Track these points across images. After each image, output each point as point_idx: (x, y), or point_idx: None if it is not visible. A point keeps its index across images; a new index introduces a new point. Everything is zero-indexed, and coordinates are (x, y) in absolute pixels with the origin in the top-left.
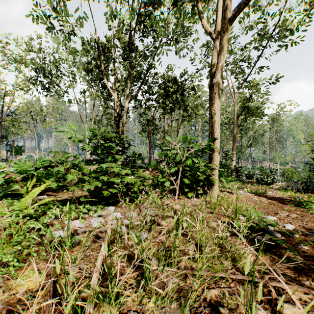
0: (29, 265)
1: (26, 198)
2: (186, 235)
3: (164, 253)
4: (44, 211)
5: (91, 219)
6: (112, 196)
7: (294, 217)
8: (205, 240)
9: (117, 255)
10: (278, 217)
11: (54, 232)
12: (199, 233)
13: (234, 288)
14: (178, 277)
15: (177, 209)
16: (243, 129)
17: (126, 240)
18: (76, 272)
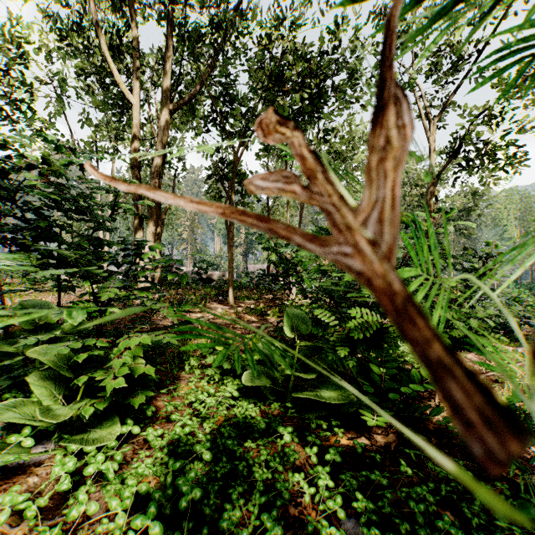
0: None
1: None
2: None
3: None
4: None
5: None
6: None
7: None
8: None
9: None
10: None
11: None
12: None
13: None
14: None
15: None
16: None
17: None
18: None
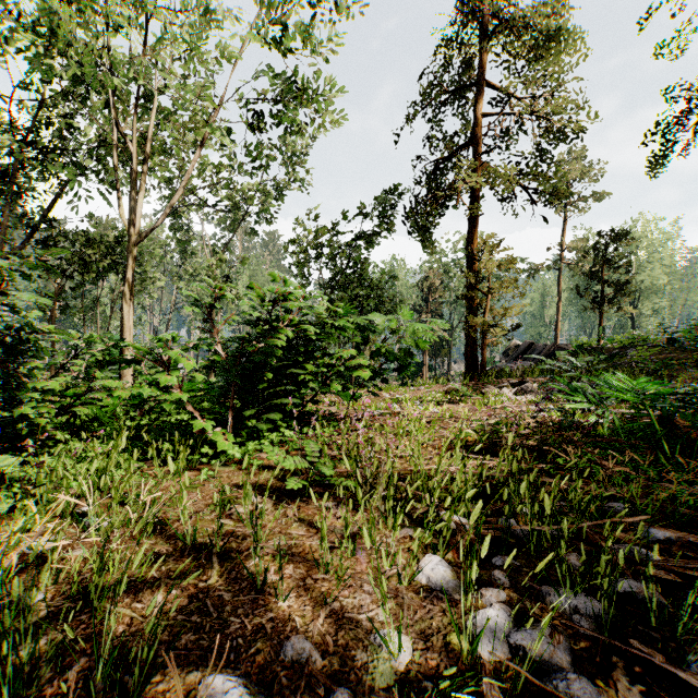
0: None
1: None
2: None
3: None
4: None
5: None
6: None
7: None
8: None
9: None
10: None
11: None
12: None
13: None
14: None
15: None
16: None
17: None
18: None
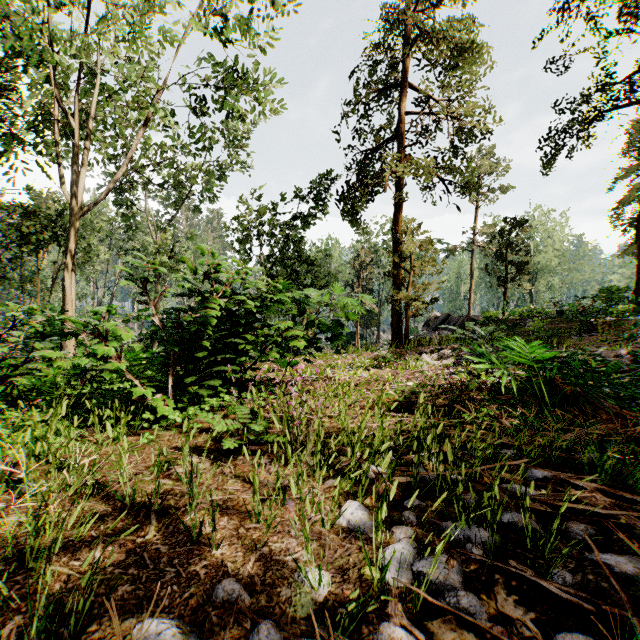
0: None
1: None
2: None
3: None
4: None
5: None
6: None
7: None
8: None
9: None
10: None
11: None
12: None
13: None
14: None
15: None
16: None
17: None
18: None
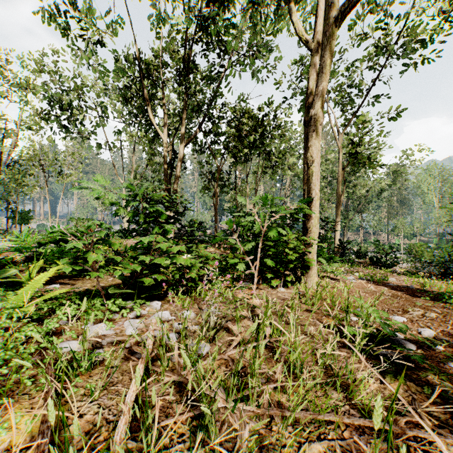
0: (19, 400)
1: (25, 290)
2: (270, 348)
3: (236, 378)
4: (54, 309)
5: (123, 321)
6: (157, 286)
7: (433, 317)
8: (300, 355)
9: (160, 382)
10: (408, 317)
11: (64, 344)
12: (291, 344)
13: (350, 439)
14: (258, 421)
15: (256, 305)
16: (350, 186)
17: (177, 357)
18: (94, 412)
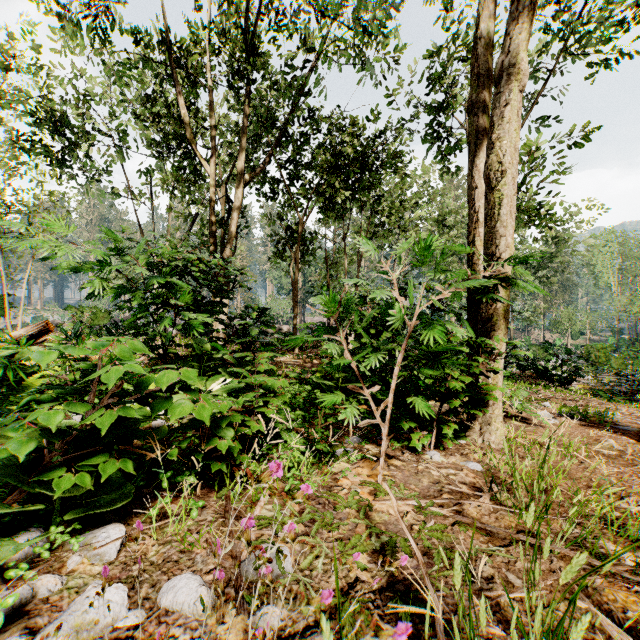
0: None
1: None
2: None
3: None
4: None
5: None
6: (121, 479)
7: None
8: None
9: None
10: None
11: None
12: None
13: None
14: None
15: (391, 522)
16: None
17: None
18: None
